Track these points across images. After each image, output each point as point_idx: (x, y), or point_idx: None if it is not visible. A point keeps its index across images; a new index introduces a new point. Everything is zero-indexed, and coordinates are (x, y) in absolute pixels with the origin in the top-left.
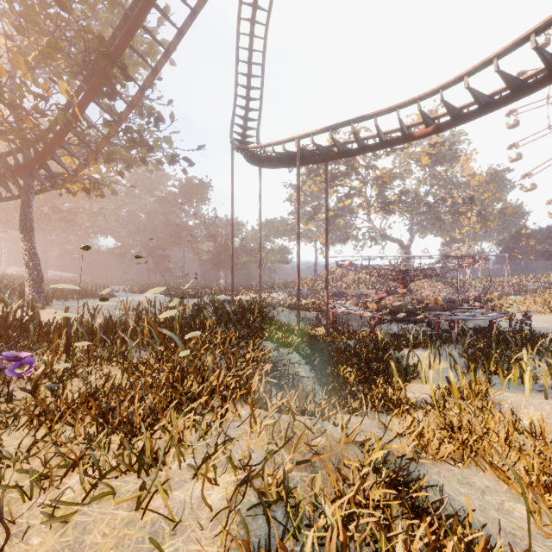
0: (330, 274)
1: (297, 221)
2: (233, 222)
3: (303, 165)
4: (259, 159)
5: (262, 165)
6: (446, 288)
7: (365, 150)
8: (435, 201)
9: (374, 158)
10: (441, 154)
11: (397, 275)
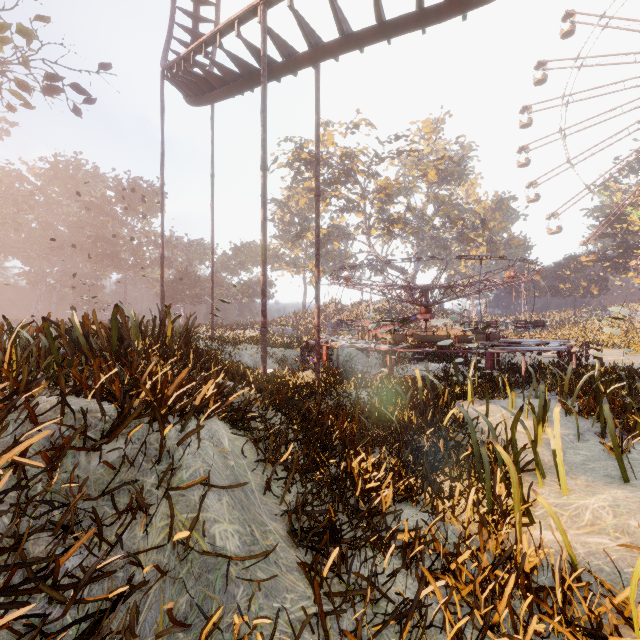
0: (322, 310)
1: (262, 162)
2: (163, 200)
3: (275, 74)
4: (202, 84)
5: (209, 95)
6: (456, 325)
7: (389, 27)
8: (444, 224)
9: (377, 161)
10: (449, 171)
11: (420, 292)
